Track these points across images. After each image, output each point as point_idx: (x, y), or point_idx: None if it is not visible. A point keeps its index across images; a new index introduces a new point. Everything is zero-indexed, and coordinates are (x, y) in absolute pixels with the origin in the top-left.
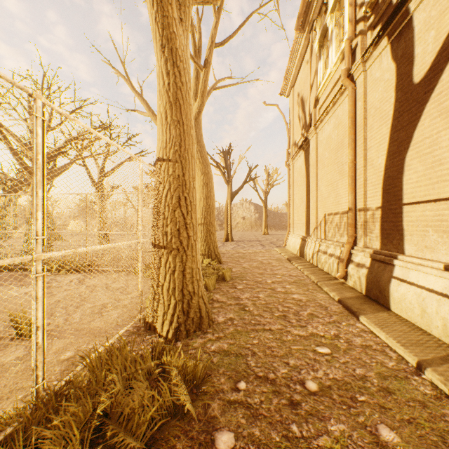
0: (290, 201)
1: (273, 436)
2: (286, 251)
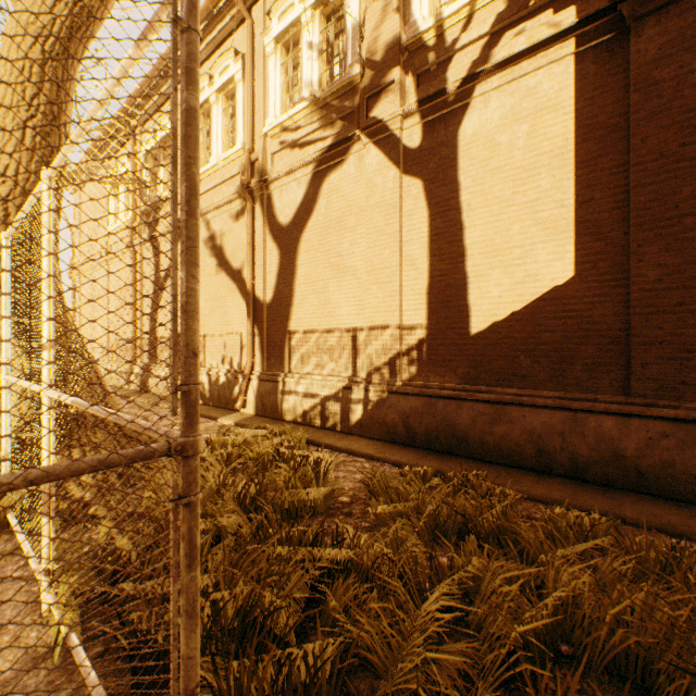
0: (77, 321)
1: None
2: None
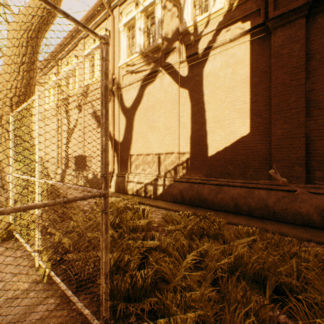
0: None
1: None
2: None
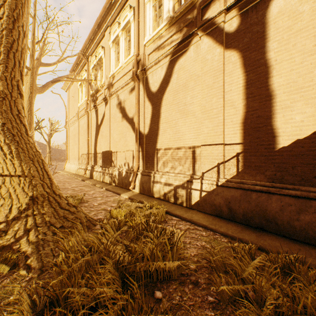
0: (68, 146)
1: (63, 190)
2: (65, 171)
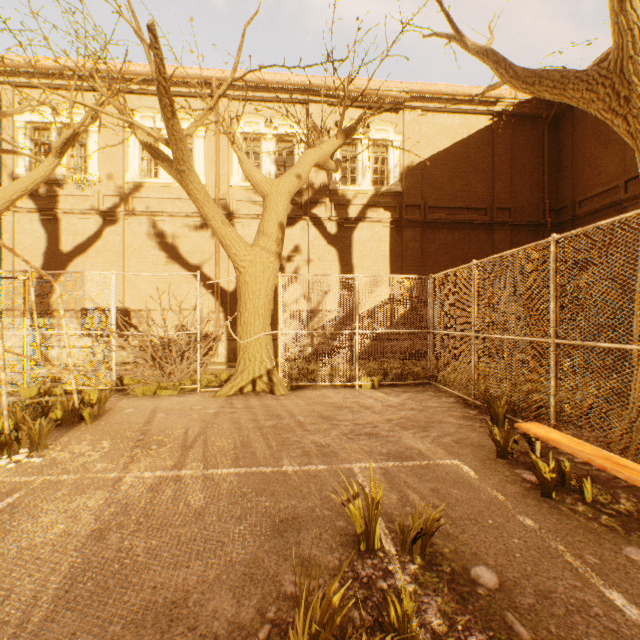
0: None
1: None
2: None
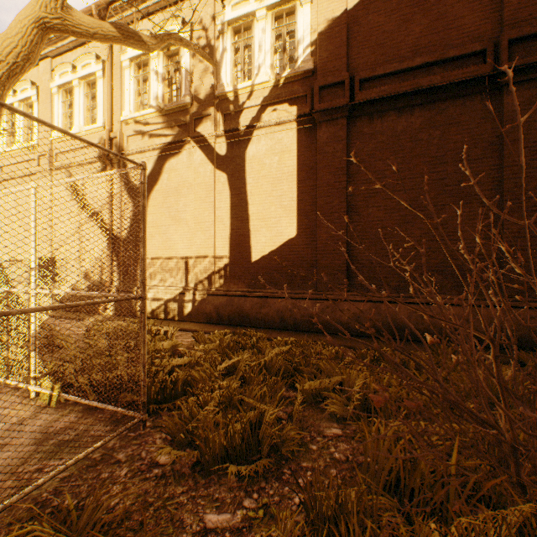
0: None
1: None
2: None
